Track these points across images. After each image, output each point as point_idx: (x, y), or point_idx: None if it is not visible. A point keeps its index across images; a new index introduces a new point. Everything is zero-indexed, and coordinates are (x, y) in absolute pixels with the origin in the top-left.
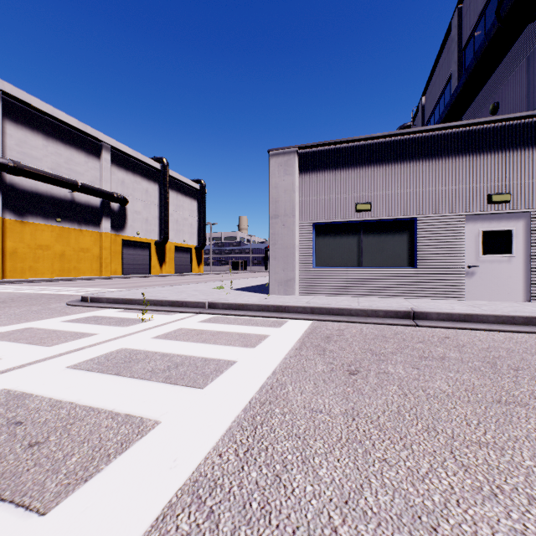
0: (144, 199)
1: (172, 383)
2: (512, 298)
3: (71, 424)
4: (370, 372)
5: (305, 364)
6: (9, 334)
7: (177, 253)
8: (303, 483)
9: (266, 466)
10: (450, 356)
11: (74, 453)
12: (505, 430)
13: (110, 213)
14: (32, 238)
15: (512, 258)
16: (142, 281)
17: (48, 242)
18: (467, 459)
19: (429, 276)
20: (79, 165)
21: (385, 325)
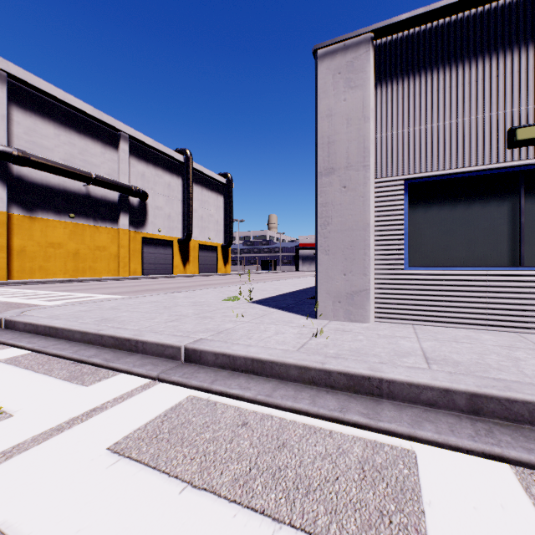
0: (166, 194)
1: None
2: None
3: None
4: None
5: None
6: None
7: (202, 252)
8: None
9: None
10: None
11: None
12: None
13: (129, 209)
14: (42, 235)
15: None
16: (155, 283)
17: (60, 239)
18: None
19: None
20: (95, 156)
21: None
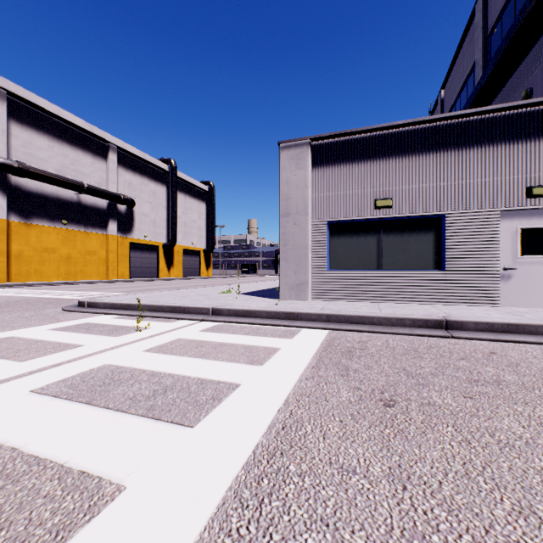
0: (152, 201)
1: (155, 418)
2: None
3: None
4: (411, 402)
5: (325, 390)
6: None
7: (186, 256)
8: None
9: None
10: (507, 379)
11: None
12: None
13: (117, 216)
14: (37, 240)
15: None
16: (149, 285)
17: (54, 245)
18: None
19: (458, 280)
20: (86, 166)
21: (414, 336)
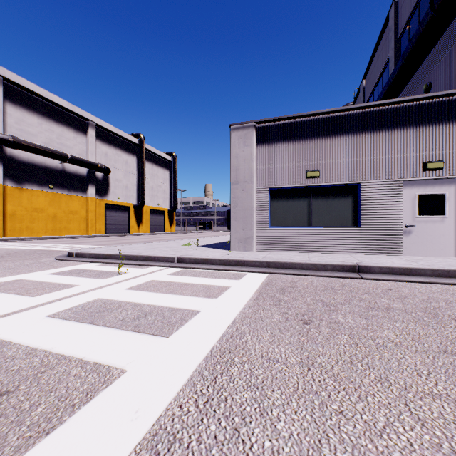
0: (124, 169)
1: (140, 332)
2: (445, 254)
3: (42, 372)
4: (322, 321)
5: (262, 314)
6: (1, 285)
7: (153, 215)
8: (261, 438)
9: (225, 418)
10: (395, 306)
11: (41, 403)
12: (455, 380)
13: (95, 181)
14: (28, 202)
15: (444, 218)
16: (122, 239)
17: (42, 206)
18: (423, 412)
19: (371, 235)
20: (69, 140)
21: (333, 278)
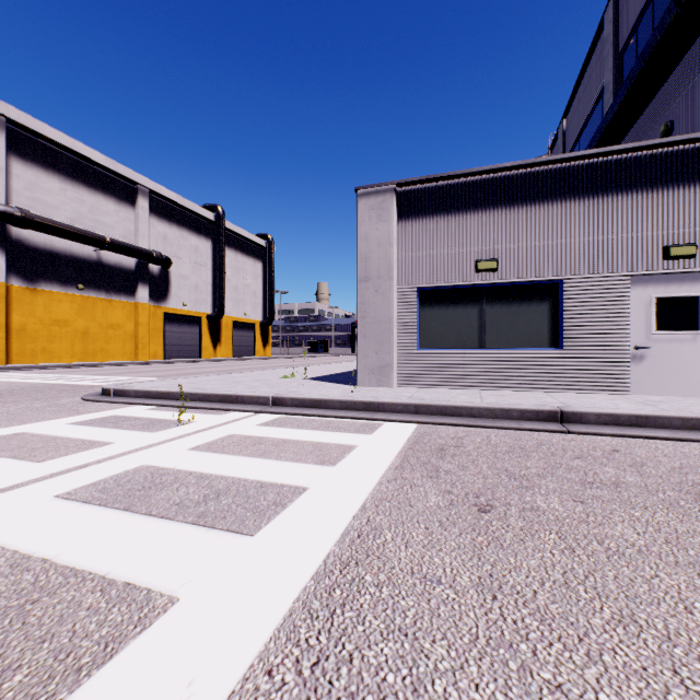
0: (193, 260)
1: (207, 526)
2: (699, 392)
3: (33, 602)
4: (510, 508)
5: (410, 494)
6: None
7: (237, 330)
8: None
9: (350, 698)
10: (628, 481)
11: (22, 664)
12: None
13: (149, 279)
14: (46, 310)
15: (698, 335)
16: (189, 368)
17: (66, 316)
18: None
19: (579, 361)
20: (108, 215)
21: (522, 431)
